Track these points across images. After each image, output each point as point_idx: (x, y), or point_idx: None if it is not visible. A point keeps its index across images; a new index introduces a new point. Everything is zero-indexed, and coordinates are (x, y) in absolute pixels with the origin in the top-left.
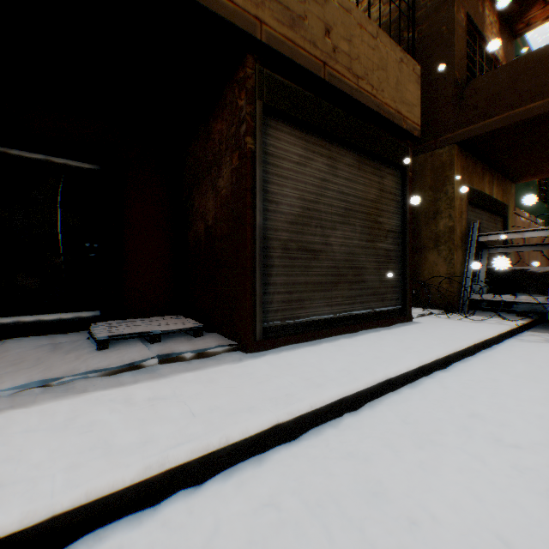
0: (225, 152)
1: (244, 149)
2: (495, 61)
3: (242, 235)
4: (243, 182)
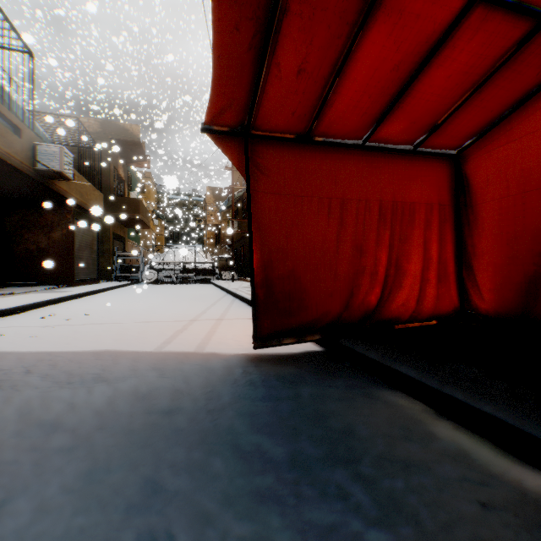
0: (58, 226)
1: (72, 230)
2: (122, 177)
3: (71, 254)
4: (71, 239)
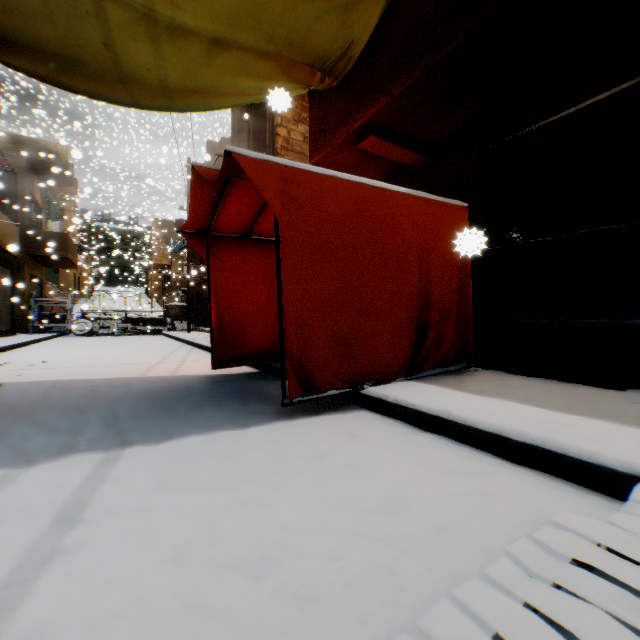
0: None
1: None
2: (40, 204)
3: None
4: None
